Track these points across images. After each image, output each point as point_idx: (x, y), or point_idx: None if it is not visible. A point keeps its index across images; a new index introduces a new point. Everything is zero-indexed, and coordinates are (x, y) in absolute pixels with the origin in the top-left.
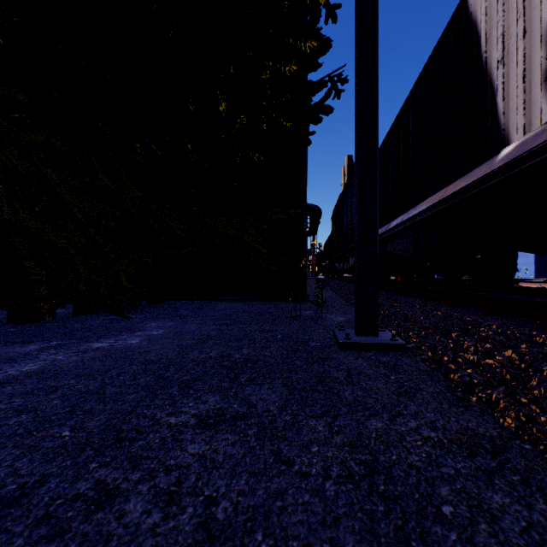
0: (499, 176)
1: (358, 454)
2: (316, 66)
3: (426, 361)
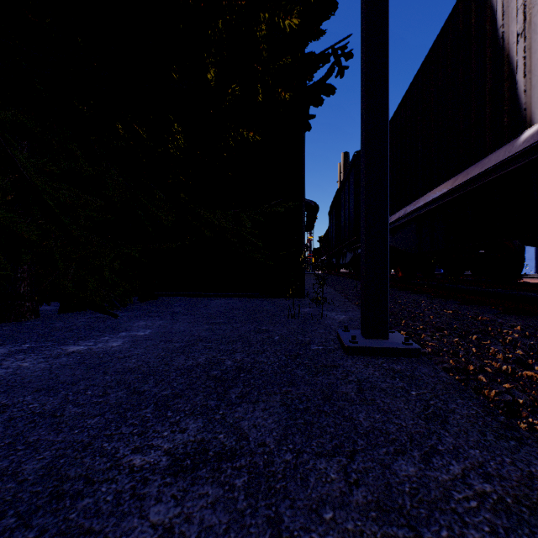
0: (523, 159)
1: (391, 526)
2: (319, 33)
3: (450, 371)
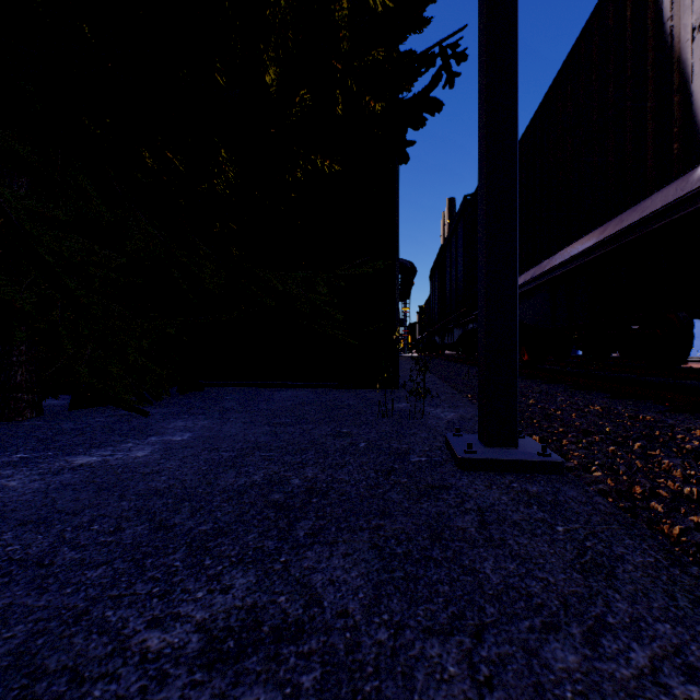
0: None
1: None
2: (421, 22)
3: (610, 495)
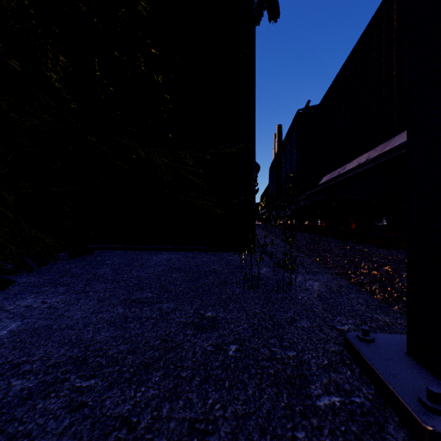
0: None
1: None
2: None
3: None
